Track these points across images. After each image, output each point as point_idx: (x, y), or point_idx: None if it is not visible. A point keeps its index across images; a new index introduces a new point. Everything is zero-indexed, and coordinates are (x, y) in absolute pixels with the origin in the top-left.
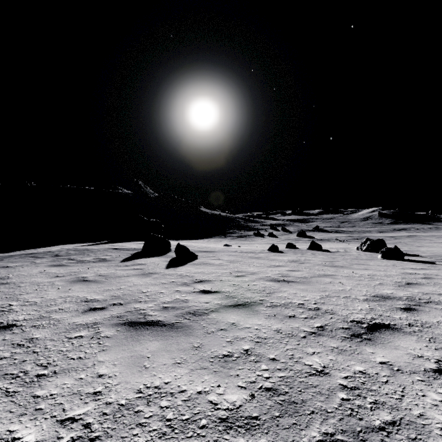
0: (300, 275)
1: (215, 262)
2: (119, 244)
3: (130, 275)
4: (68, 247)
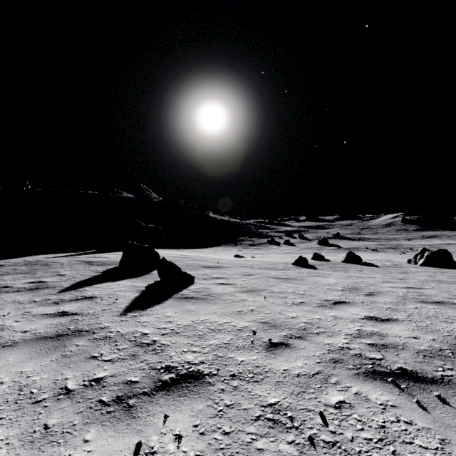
0: (417, 343)
1: (222, 293)
2: (104, 254)
3: (21, 343)
4: (32, 259)
